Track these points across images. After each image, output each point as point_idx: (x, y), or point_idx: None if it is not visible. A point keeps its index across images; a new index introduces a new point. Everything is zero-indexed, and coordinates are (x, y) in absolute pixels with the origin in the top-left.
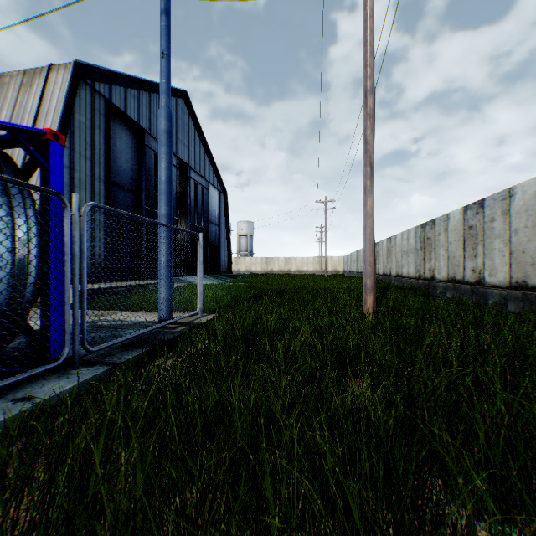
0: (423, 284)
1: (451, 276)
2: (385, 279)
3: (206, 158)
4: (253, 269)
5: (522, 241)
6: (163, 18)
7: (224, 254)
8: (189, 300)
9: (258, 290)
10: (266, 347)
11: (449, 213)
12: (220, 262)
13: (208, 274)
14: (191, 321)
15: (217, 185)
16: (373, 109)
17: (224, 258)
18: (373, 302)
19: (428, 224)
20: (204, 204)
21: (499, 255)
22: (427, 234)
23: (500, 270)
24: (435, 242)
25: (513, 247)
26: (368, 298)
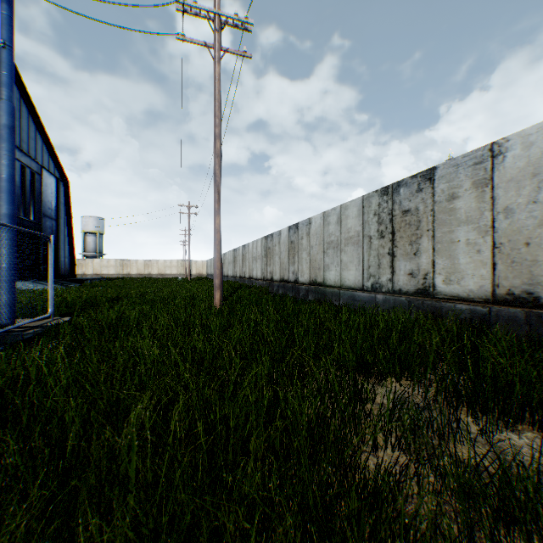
0: (266, 284)
1: (282, 277)
2: (241, 281)
3: (39, 136)
4: (104, 272)
5: (315, 254)
6: (6, 6)
7: (64, 254)
8: (32, 305)
9: (115, 294)
10: (133, 329)
11: (281, 230)
12: (60, 264)
13: (43, 278)
14: (43, 324)
15: (55, 171)
16: (221, 150)
17: (66, 259)
18: (221, 297)
19: (269, 237)
20: (36, 193)
21: (305, 262)
22: (269, 245)
23: (306, 273)
24: (274, 251)
25: (312, 257)
26: (216, 294)
